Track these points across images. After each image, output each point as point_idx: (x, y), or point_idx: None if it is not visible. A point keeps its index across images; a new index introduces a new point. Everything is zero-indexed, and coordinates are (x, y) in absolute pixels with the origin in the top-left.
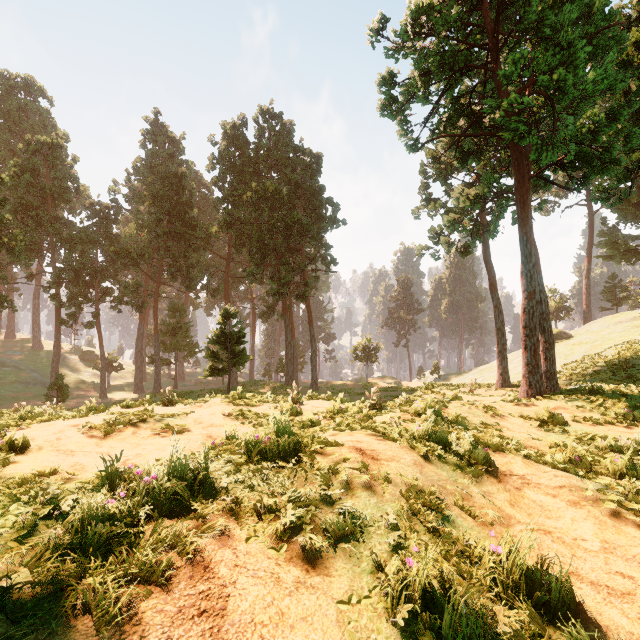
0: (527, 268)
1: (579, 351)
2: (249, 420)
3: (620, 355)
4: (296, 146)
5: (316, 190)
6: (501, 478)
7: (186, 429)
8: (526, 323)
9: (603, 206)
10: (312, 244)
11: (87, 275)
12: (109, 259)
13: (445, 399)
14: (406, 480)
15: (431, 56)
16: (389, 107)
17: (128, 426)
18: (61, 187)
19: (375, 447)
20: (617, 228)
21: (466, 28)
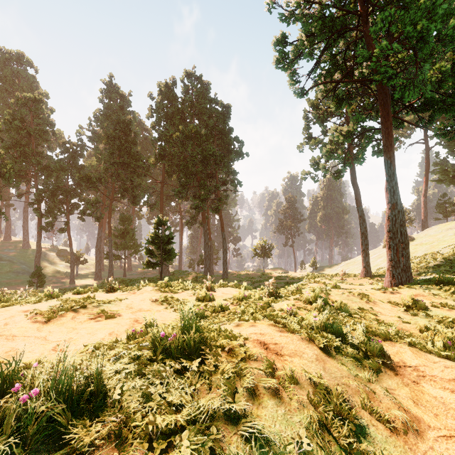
0: (391, 185)
1: (421, 250)
2: (171, 305)
3: (454, 253)
4: (212, 99)
5: (226, 131)
6: (397, 370)
7: (118, 314)
8: (390, 228)
9: (437, 143)
10: (223, 171)
11: (60, 194)
12: (76, 183)
13: (327, 288)
14: (311, 379)
15: (315, 22)
16: (282, 61)
17: (69, 312)
18: (41, 130)
19: (277, 340)
20: (447, 160)
21: (341, 1)
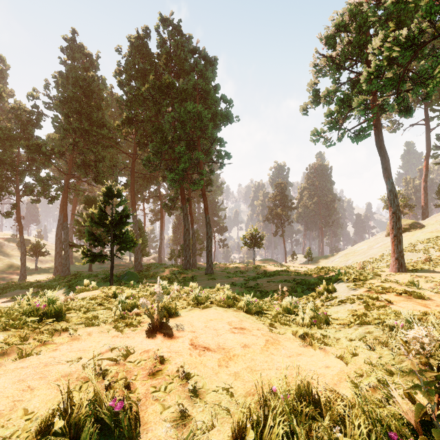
0: None
1: None
2: None
3: None
4: (193, 47)
5: (211, 87)
6: None
7: None
8: None
9: None
10: (208, 139)
11: (4, 169)
12: (29, 157)
13: None
14: None
15: None
16: None
17: None
18: None
19: None
20: None
21: None
